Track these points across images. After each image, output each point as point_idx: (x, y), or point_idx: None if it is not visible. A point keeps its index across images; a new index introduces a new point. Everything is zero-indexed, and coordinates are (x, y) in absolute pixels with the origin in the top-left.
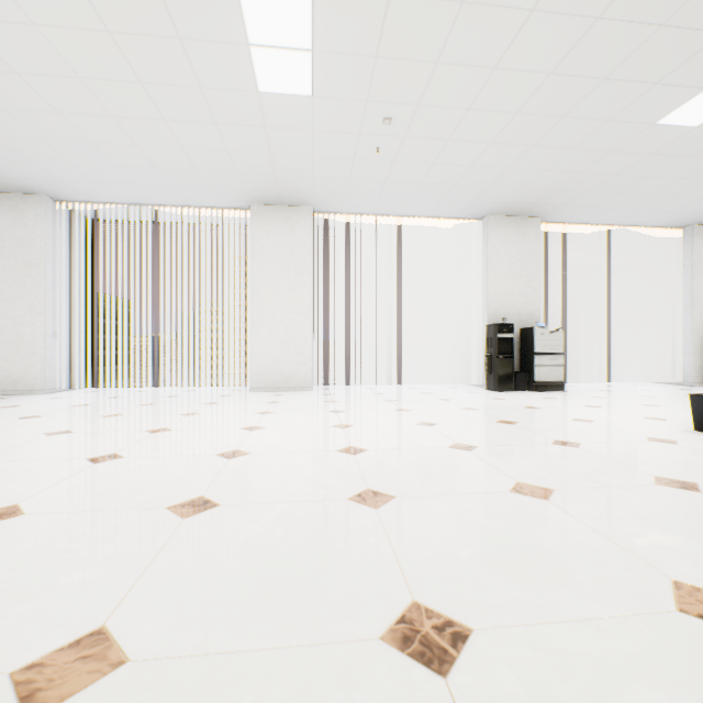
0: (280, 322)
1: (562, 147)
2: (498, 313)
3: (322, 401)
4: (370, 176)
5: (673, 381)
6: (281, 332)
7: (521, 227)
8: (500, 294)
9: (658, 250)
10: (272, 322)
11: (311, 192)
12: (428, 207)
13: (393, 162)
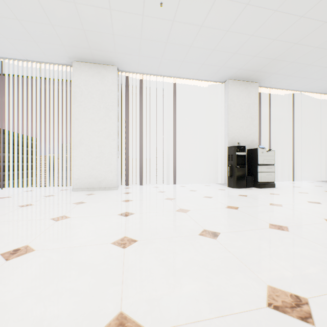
0: (94, 143)
1: (295, 14)
2: (234, 140)
3: (119, 200)
4: (155, 36)
5: (324, 180)
6: (95, 150)
7: (247, 88)
8: (235, 128)
9: (315, 107)
10: (89, 143)
11: (114, 51)
12: (193, 70)
13: (173, 21)
